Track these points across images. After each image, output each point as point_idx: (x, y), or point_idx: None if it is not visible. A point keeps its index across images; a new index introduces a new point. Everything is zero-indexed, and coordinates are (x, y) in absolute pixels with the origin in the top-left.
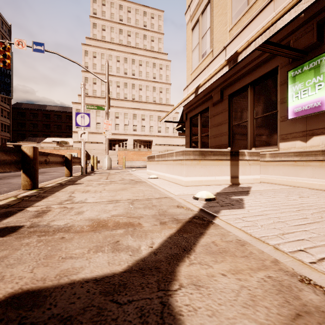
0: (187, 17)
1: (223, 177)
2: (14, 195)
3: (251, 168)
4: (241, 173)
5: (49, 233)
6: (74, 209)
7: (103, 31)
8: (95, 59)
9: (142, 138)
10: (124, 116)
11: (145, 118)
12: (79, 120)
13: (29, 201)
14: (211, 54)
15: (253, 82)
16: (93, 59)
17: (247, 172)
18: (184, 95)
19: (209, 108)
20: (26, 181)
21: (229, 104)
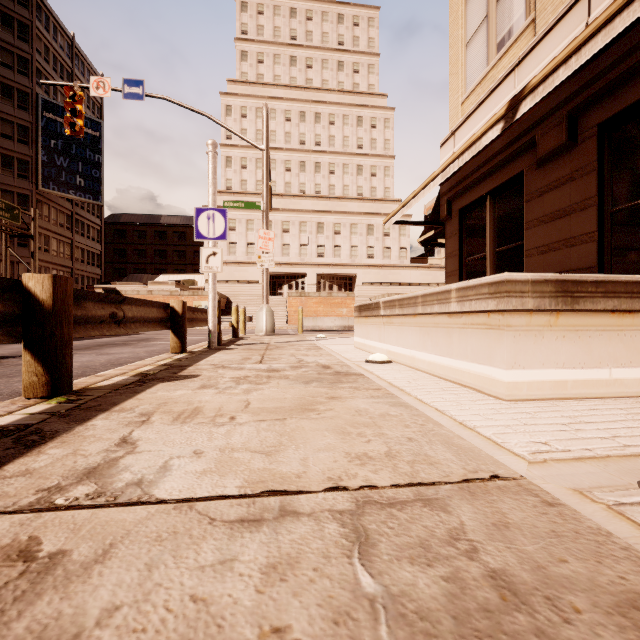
0: None
1: (638, 371)
2: None
3: None
4: None
5: None
6: (41, 597)
7: (259, 65)
8: (245, 120)
9: (336, 272)
10: (299, 227)
11: (341, 230)
12: (203, 224)
13: None
14: (529, 31)
15: None
16: (240, 120)
17: None
18: (442, 158)
19: (523, 177)
20: (33, 372)
21: (600, 151)
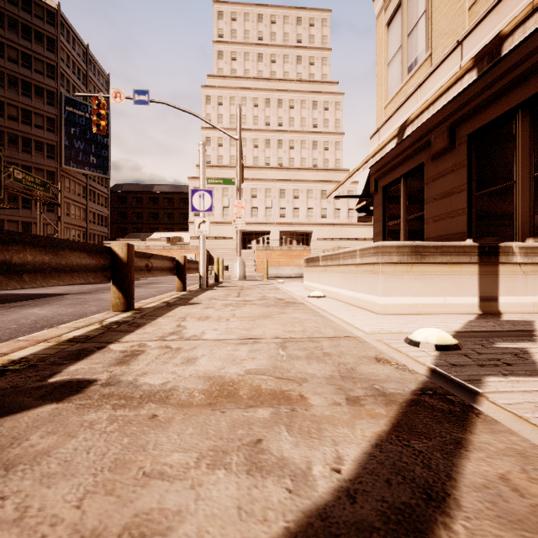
0: (377, 4)
1: (463, 298)
2: (99, 319)
3: (528, 280)
4: (504, 292)
5: (132, 401)
6: (181, 353)
7: (233, 62)
8: (221, 107)
9: (295, 229)
10: (265, 193)
11: (299, 195)
12: (196, 201)
13: (116, 331)
14: (428, 62)
15: (529, 100)
16: (218, 107)
17: (518, 290)
18: (371, 147)
19: (424, 166)
20: (117, 297)
21: (469, 153)
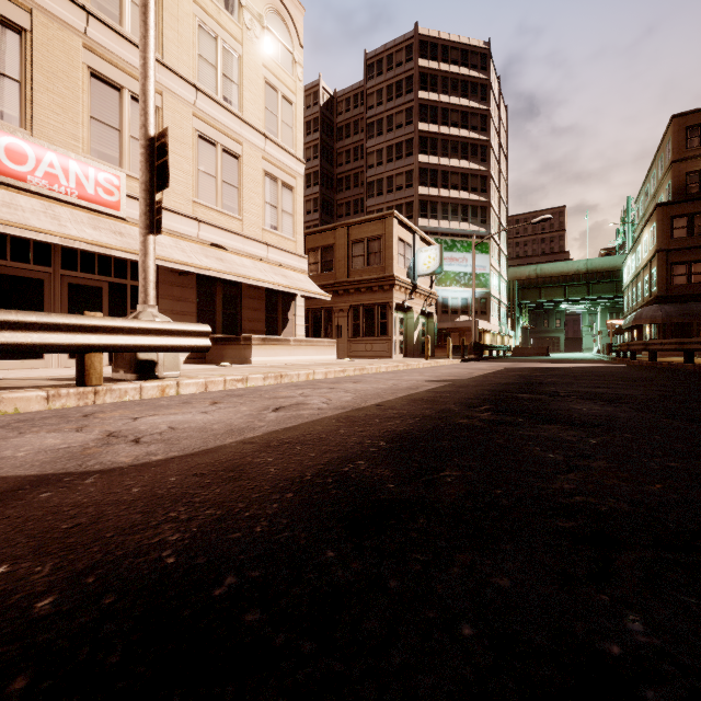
0: None
1: None
2: None
3: None
4: None
5: None
6: None
7: None
8: None
9: None
10: None
11: None
12: None
13: None
14: None
15: None
16: None
17: None
18: None
19: None
20: None
21: None
